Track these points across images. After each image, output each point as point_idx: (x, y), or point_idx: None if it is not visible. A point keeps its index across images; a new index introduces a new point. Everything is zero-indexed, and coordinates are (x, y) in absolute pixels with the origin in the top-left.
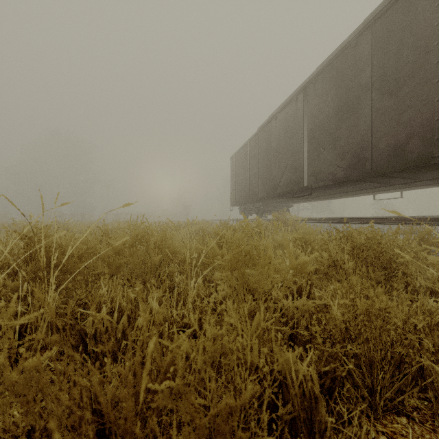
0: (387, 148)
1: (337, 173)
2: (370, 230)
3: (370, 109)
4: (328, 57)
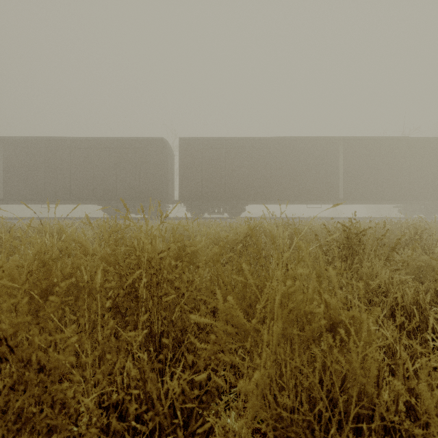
0: (51, 191)
1: (26, 196)
2: (51, 220)
3: (44, 173)
4: (21, 136)
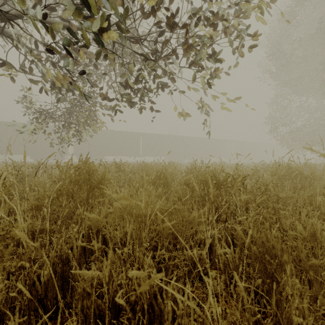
0: (1, 148)
1: None
2: None
3: None
4: None
